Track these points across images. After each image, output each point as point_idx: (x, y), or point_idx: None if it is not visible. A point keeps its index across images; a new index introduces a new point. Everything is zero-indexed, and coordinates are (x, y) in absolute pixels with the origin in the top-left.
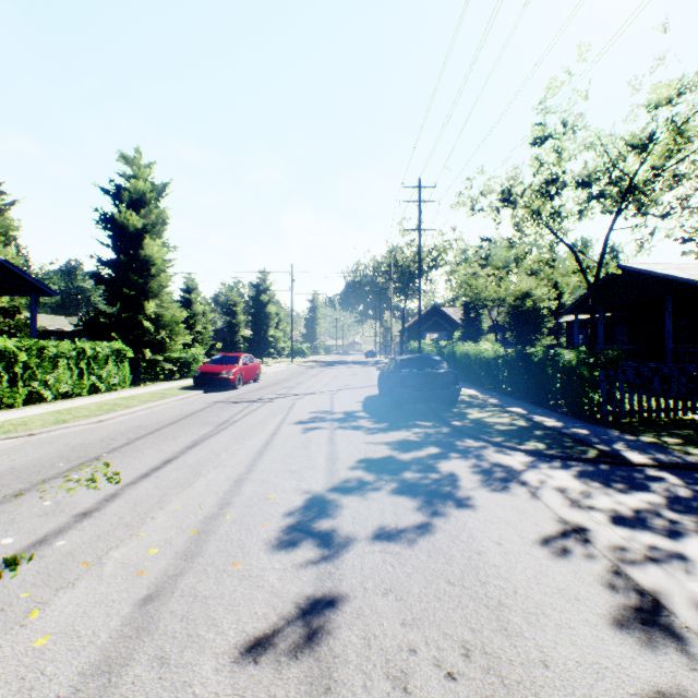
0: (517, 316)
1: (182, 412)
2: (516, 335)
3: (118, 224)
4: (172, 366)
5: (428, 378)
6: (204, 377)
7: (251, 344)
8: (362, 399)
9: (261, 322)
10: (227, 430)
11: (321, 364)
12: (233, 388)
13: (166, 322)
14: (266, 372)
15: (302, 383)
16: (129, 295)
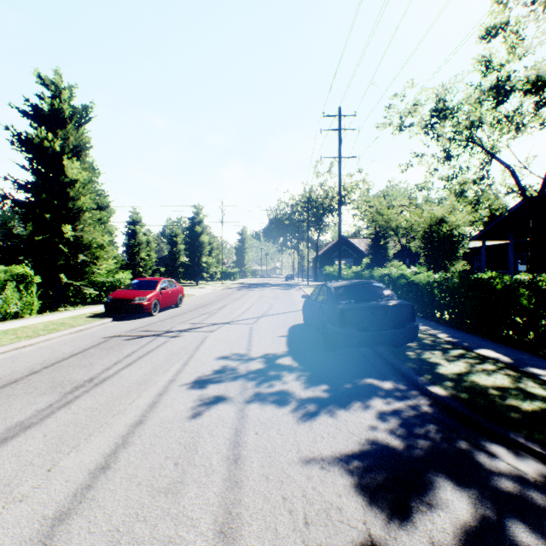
0: (432, 242)
1: (50, 358)
2: (429, 260)
3: (33, 144)
4: (93, 291)
5: (376, 313)
6: (115, 304)
7: (187, 268)
8: (286, 332)
9: (195, 250)
10: (70, 407)
11: (247, 286)
12: (149, 315)
13: (85, 246)
14: (194, 295)
15: (224, 307)
16: (44, 217)
